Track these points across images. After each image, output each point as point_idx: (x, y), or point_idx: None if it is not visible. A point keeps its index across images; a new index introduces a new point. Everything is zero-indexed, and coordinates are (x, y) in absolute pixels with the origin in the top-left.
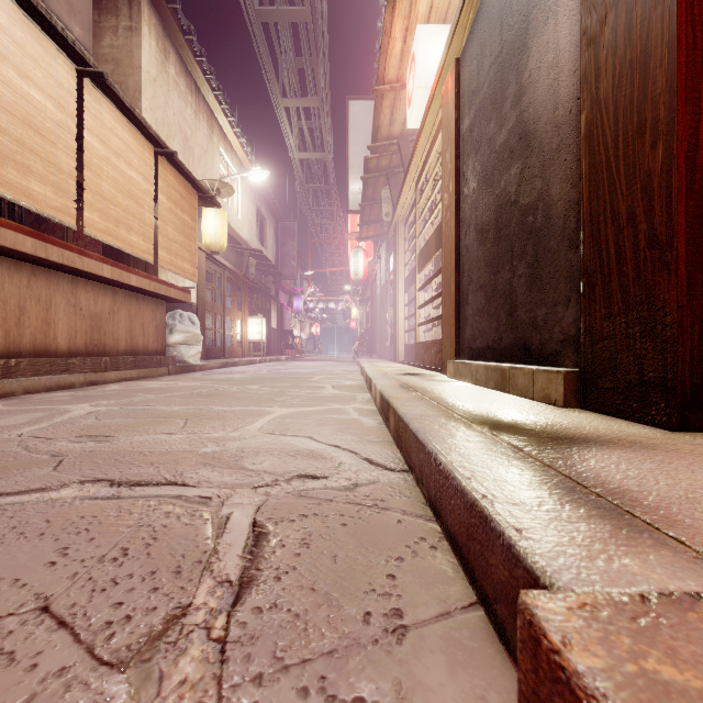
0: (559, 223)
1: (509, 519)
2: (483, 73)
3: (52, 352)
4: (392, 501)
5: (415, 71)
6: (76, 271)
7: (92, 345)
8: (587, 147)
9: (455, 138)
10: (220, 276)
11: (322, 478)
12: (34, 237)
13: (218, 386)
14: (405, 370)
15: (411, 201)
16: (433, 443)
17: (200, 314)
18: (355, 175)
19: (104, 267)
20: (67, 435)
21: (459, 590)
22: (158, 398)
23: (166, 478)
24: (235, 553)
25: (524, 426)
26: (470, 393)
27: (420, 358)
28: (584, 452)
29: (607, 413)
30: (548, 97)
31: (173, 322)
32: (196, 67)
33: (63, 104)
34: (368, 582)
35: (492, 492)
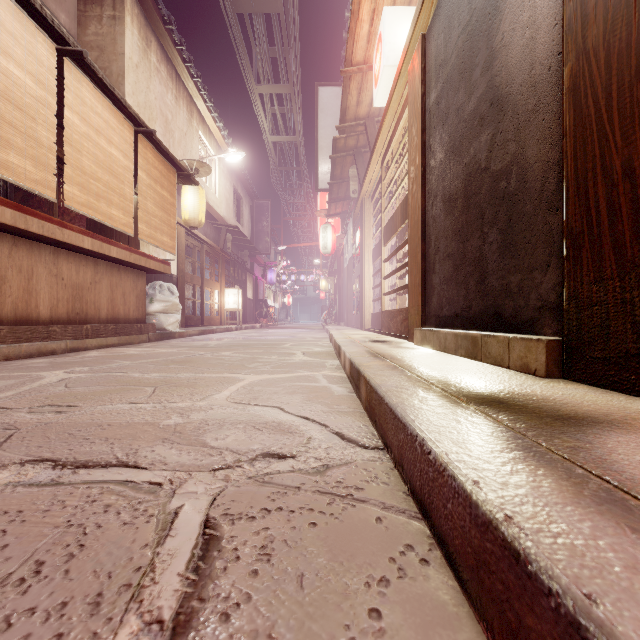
0: (536, 186)
1: (563, 568)
2: (451, 44)
3: (33, 320)
4: (369, 489)
5: (382, 51)
6: (57, 243)
7: (74, 313)
8: (571, 101)
9: (421, 112)
10: (199, 250)
11: (289, 457)
12: (14, 209)
13: (193, 352)
14: (372, 337)
15: (377, 178)
16: (417, 424)
17: (180, 285)
18: (324, 156)
19: (85, 239)
20: (29, 405)
21: (469, 639)
22: (133, 364)
23: (117, 457)
24: (176, 569)
25: (513, 401)
26: (441, 361)
27: (385, 326)
28: (602, 437)
29: (598, 385)
30: (523, 57)
31: (153, 292)
32: (176, 55)
33: (43, 81)
34: (345, 624)
35: (516, 509)
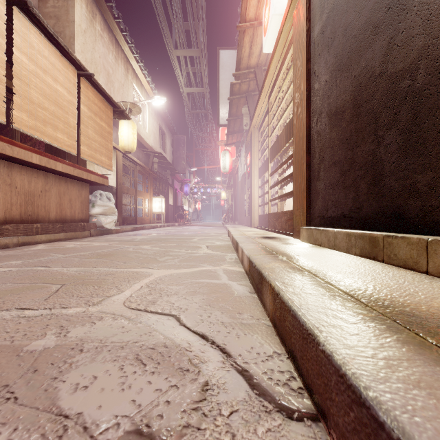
0: None
1: None
2: None
3: None
4: None
5: (271, 3)
6: (9, 158)
7: (26, 215)
8: None
9: (306, 45)
10: (133, 169)
11: None
12: None
13: (119, 246)
14: (262, 234)
15: (264, 112)
16: None
17: (118, 194)
18: (223, 100)
19: (33, 155)
20: None
21: None
22: (62, 258)
23: None
24: None
25: None
26: (342, 262)
27: (271, 225)
28: None
29: None
30: None
31: (95, 199)
32: (115, 26)
33: None
34: None
35: None
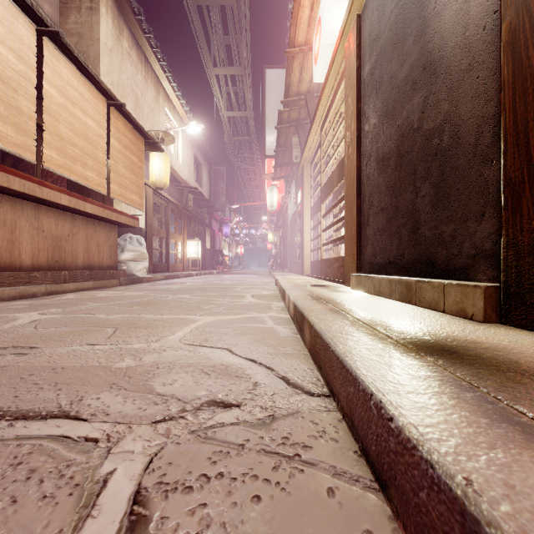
0: (470, 140)
1: None
2: (384, 20)
3: (16, 266)
4: (317, 447)
5: (321, 32)
6: (37, 199)
7: (53, 261)
8: (510, 55)
9: (356, 83)
10: (165, 207)
11: (234, 406)
12: None
13: (156, 295)
14: (312, 282)
15: (316, 145)
16: (371, 380)
17: (148, 237)
18: (270, 127)
19: (62, 196)
20: None
21: None
22: (102, 306)
23: (60, 406)
24: None
25: (464, 350)
26: (378, 305)
27: (324, 272)
28: None
29: None
30: (456, 21)
31: (124, 243)
32: (145, 42)
33: (23, 57)
34: None
35: None
